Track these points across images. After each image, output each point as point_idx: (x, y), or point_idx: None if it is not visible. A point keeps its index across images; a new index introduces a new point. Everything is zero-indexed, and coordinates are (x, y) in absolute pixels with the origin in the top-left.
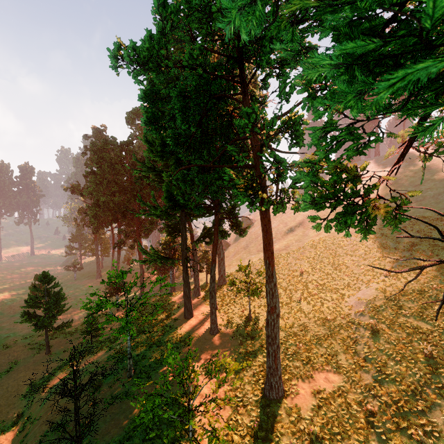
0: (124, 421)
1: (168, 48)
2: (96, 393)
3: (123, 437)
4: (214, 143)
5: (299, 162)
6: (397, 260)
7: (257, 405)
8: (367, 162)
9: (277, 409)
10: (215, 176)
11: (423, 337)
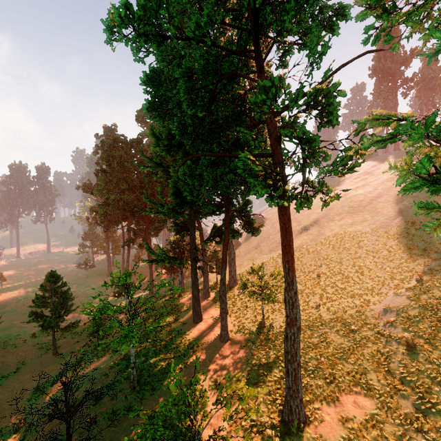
0: None
1: (169, 11)
2: (97, 406)
3: None
4: (225, 132)
5: (364, 121)
6: (428, 263)
7: (274, 432)
8: None
9: (299, 439)
10: (225, 170)
11: None
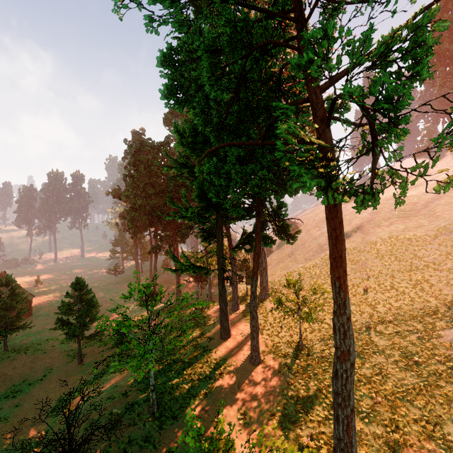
0: None
1: None
2: (113, 432)
3: None
4: (256, 120)
5: None
6: None
7: None
8: None
9: None
10: (257, 167)
11: None
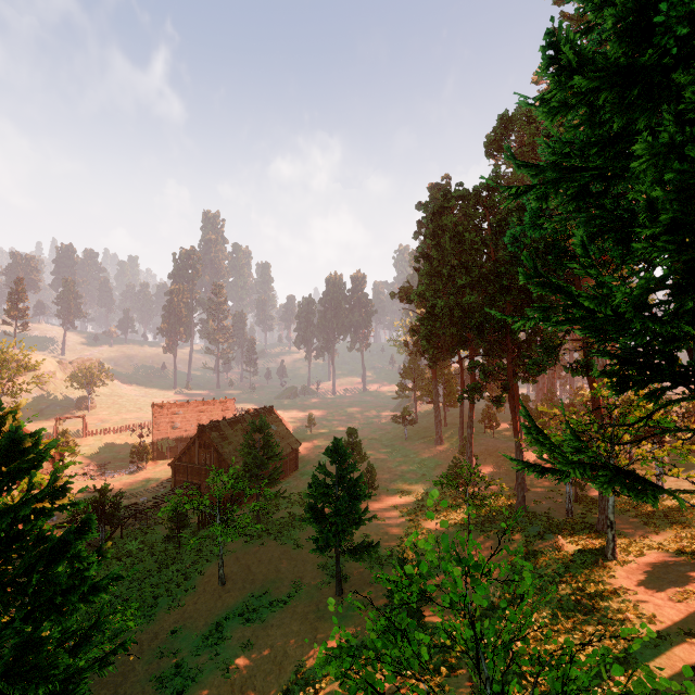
0: None
1: None
2: None
3: None
4: None
5: None
6: None
7: None
8: None
9: None
10: None
11: None
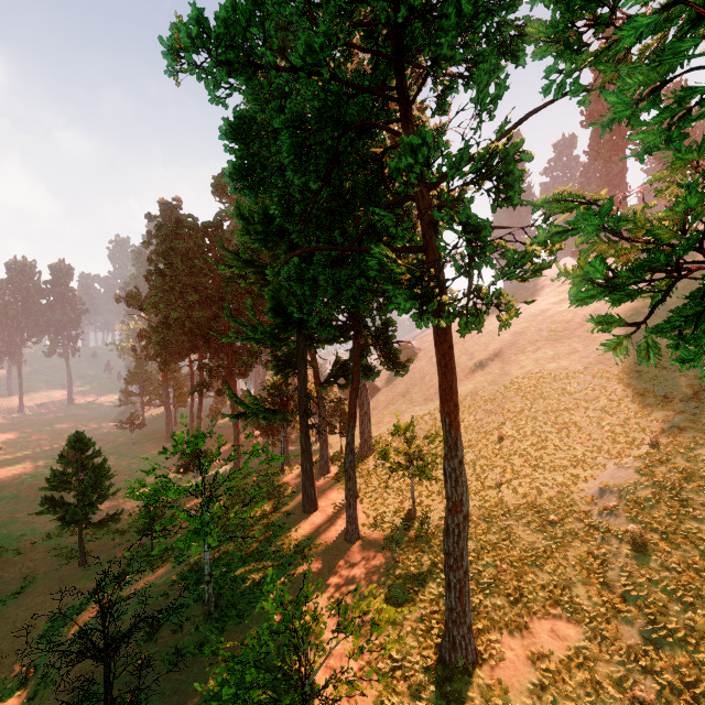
0: (195, 697)
1: (265, 28)
2: (151, 642)
3: None
4: (352, 213)
5: (541, 204)
6: (670, 417)
7: (428, 677)
8: None
9: (466, 688)
10: (354, 272)
11: None
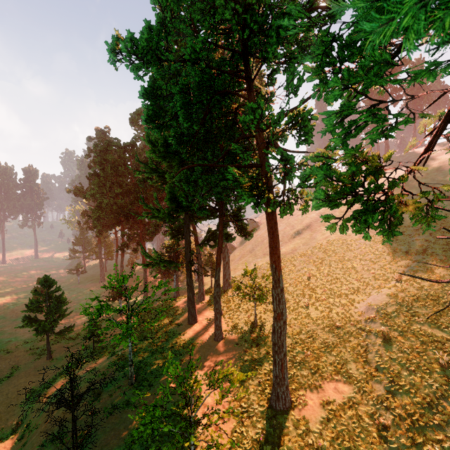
0: (124, 432)
1: (168, 40)
2: (96, 402)
3: (122, 449)
4: (218, 142)
5: (309, 156)
6: (409, 264)
7: (262, 416)
8: (392, 151)
9: (284, 421)
10: (219, 177)
11: (438, 346)
